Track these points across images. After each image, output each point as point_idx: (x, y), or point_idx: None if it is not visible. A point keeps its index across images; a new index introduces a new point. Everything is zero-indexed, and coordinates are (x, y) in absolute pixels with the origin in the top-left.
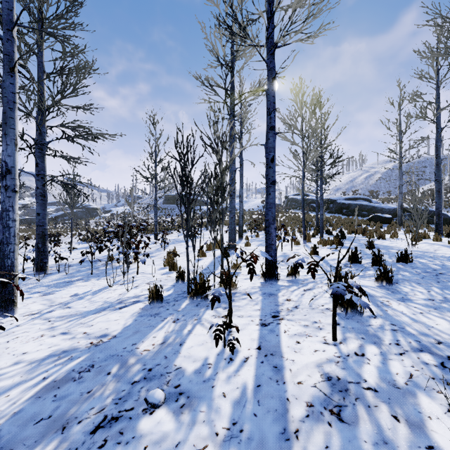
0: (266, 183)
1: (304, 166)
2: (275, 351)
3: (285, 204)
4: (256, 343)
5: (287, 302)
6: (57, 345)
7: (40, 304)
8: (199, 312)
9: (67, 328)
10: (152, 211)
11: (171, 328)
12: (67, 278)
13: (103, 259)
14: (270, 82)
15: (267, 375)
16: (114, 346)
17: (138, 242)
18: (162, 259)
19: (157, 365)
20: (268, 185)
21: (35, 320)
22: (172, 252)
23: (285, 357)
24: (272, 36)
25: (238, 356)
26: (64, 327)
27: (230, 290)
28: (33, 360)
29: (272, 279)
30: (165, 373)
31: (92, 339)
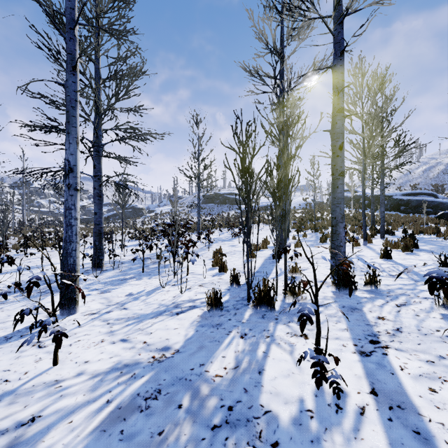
0: (333, 174)
1: (364, 156)
2: (402, 402)
3: (329, 202)
4: (365, 383)
5: (382, 322)
6: (118, 355)
7: (98, 302)
8: (268, 326)
9: (126, 333)
10: (192, 210)
11: (240, 345)
12: (121, 276)
13: (151, 257)
14: (337, 57)
15: (410, 447)
16: (180, 366)
17: (188, 242)
18: (208, 259)
19: (238, 403)
20: (335, 177)
21: (95, 321)
22: (219, 252)
23: (425, 416)
24: (340, 3)
25: (346, 403)
26: (123, 332)
27: (318, 306)
28: (95, 373)
29: (347, 288)
30: (252, 418)
31: (153, 352)
